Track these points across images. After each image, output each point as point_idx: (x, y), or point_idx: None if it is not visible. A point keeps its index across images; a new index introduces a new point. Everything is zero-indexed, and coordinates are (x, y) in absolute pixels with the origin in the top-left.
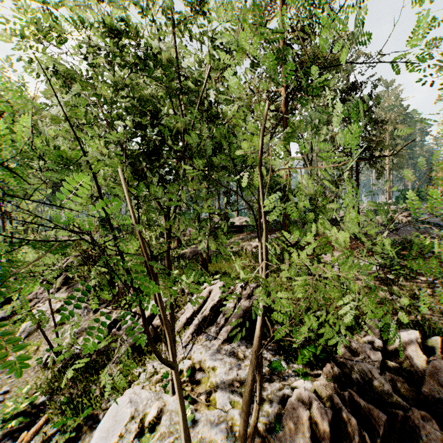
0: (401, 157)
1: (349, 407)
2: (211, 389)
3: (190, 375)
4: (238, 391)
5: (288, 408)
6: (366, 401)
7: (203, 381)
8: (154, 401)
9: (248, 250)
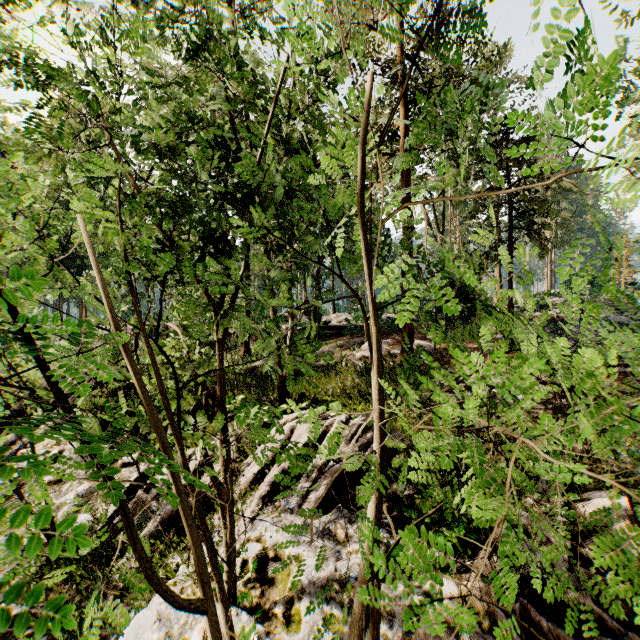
0: (568, 228)
1: (524, 630)
2: (293, 594)
3: (258, 568)
4: (337, 598)
5: (422, 632)
6: (546, 615)
7: (281, 578)
8: (198, 618)
9: (349, 364)
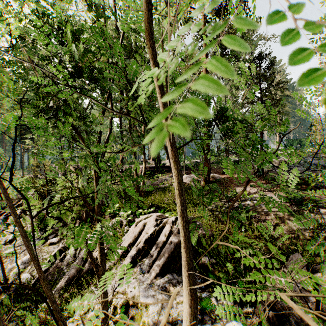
0: (288, 115)
1: None
2: None
3: (123, 311)
4: None
5: None
6: None
7: (136, 317)
8: None
9: None
